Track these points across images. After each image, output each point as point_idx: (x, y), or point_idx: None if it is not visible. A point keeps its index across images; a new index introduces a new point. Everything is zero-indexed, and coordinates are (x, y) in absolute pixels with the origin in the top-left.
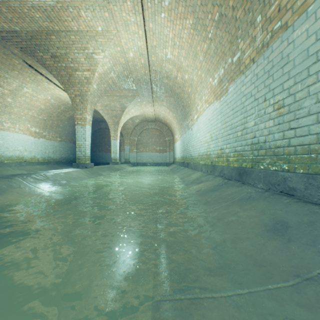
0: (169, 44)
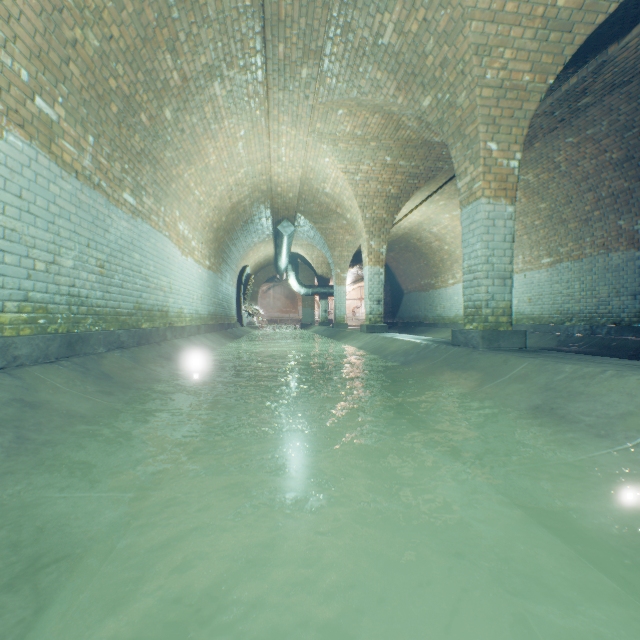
0: None
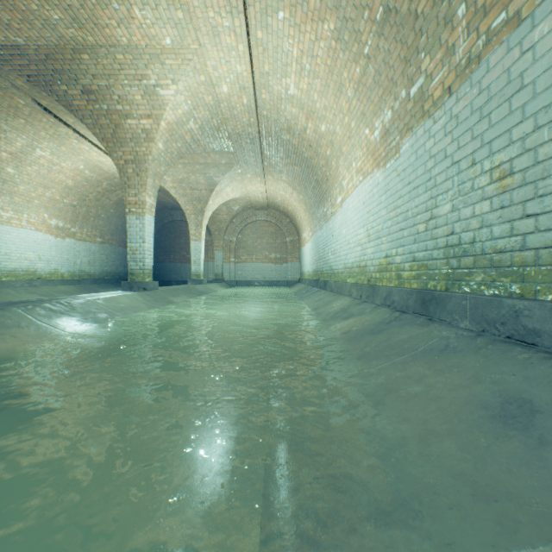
0: (292, 69)
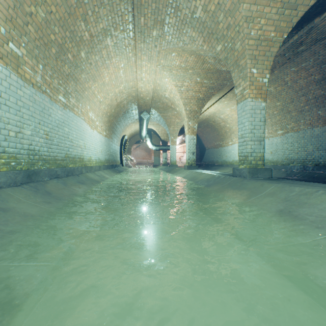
0: None
